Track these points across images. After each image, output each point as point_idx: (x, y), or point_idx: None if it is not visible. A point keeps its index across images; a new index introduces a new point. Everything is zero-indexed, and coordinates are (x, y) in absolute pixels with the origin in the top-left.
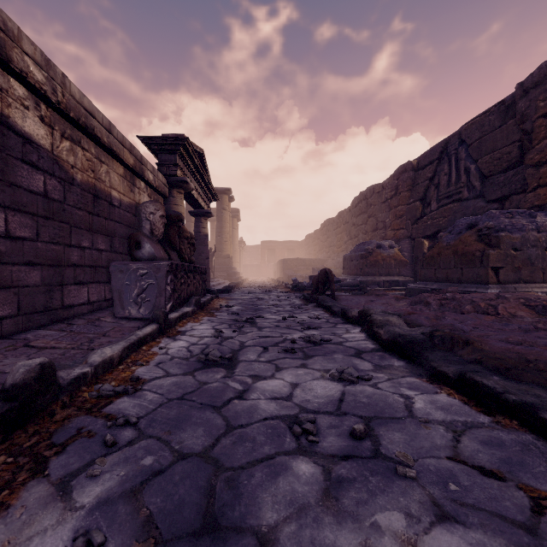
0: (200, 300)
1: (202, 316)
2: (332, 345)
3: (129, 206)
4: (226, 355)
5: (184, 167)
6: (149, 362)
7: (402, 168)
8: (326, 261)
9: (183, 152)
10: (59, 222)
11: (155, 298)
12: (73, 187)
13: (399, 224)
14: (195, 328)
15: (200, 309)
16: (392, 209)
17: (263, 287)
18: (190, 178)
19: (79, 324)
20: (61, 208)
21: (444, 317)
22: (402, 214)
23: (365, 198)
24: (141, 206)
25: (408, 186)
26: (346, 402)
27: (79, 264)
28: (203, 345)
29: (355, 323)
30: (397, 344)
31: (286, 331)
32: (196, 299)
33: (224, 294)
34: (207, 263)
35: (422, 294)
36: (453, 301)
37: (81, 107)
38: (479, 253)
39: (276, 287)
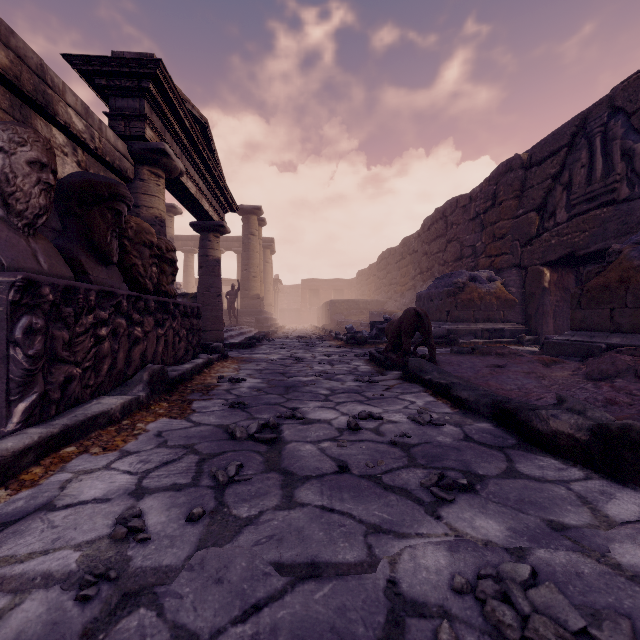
0: (166, 372)
1: (151, 418)
2: None
3: None
4: None
5: (164, 132)
6: None
7: (506, 166)
8: (385, 304)
9: (157, 97)
10: None
11: None
12: None
13: (500, 247)
14: (63, 497)
15: (163, 393)
16: (487, 228)
17: (304, 338)
18: (180, 157)
19: None
20: None
21: None
22: (504, 232)
23: (443, 216)
24: None
25: (516, 191)
26: None
27: None
28: None
29: (573, 457)
30: None
31: (379, 507)
32: (151, 372)
33: (243, 350)
34: (218, 303)
35: (614, 356)
36: None
37: None
38: None
39: (322, 338)
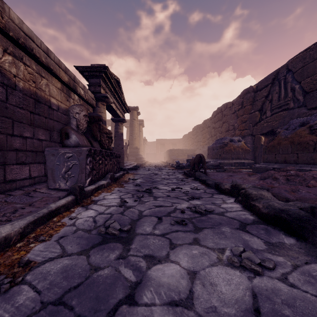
0: (114, 175)
1: (114, 187)
2: (215, 216)
3: (65, 110)
4: (125, 226)
5: (106, 88)
6: (51, 236)
7: (246, 91)
8: (195, 151)
9: (105, 77)
10: (1, 116)
11: (78, 175)
12: (15, 91)
13: (244, 126)
14: (106, 198)
15: (114, 182)
16: (239, 117)
17: (158, 166)
18: (110, 96)
19: (16, 195)
20: (3, 106)
21: (298, 190)
22: (246, 120)
23: (221, 111)
24: (70, 108)
25: (250, 102)
26: (265, 316)
27: (21, 149)
28: (108, 215)
29: (228, 194)
30: (283, 219)
31: (176, 200)
32: (111, 175)
33: (133, 171)
34: (122, 151)
35: (269, 171)
36: (297, 177)
37: (20, 30)
38: (312, 142)
39: (165, 166)
